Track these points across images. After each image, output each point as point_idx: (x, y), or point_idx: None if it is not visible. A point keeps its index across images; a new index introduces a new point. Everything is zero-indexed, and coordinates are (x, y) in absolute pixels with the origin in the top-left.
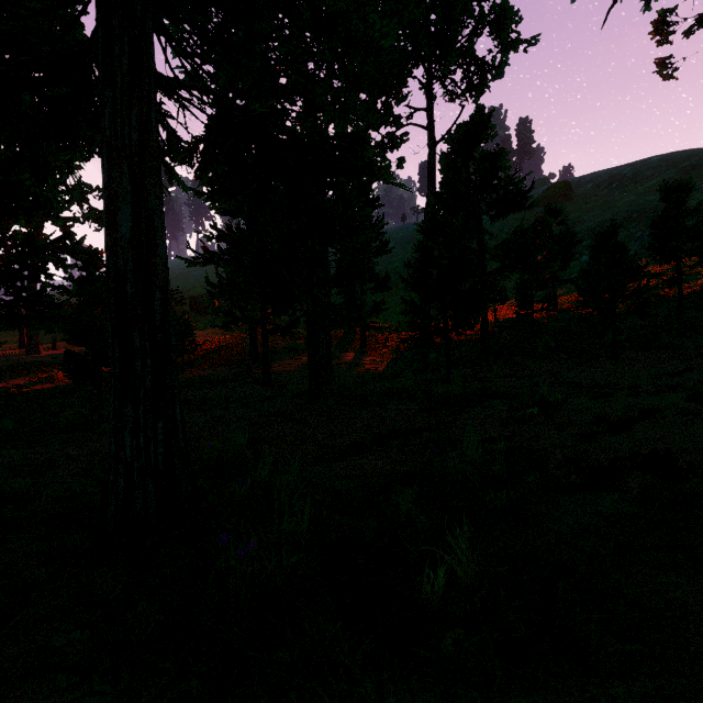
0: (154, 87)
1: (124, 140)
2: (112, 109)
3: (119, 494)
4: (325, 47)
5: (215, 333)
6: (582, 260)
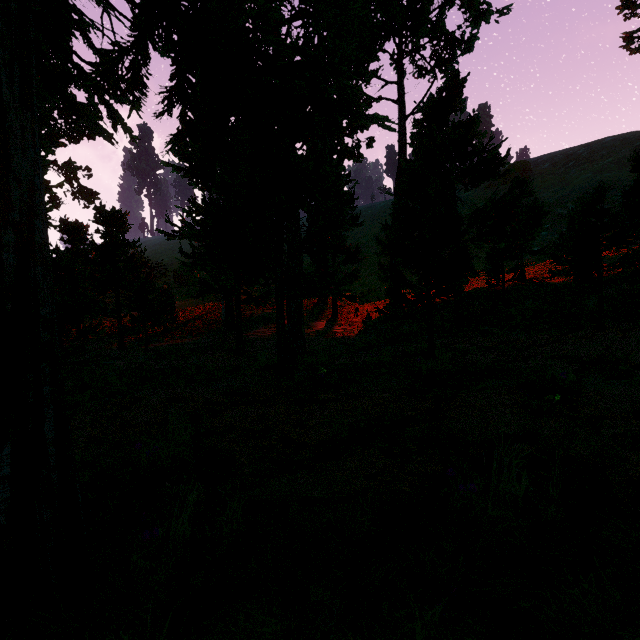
0: None
1: None
2: None
3: None
4: None
5: (196, 303)
6: (542, 234)
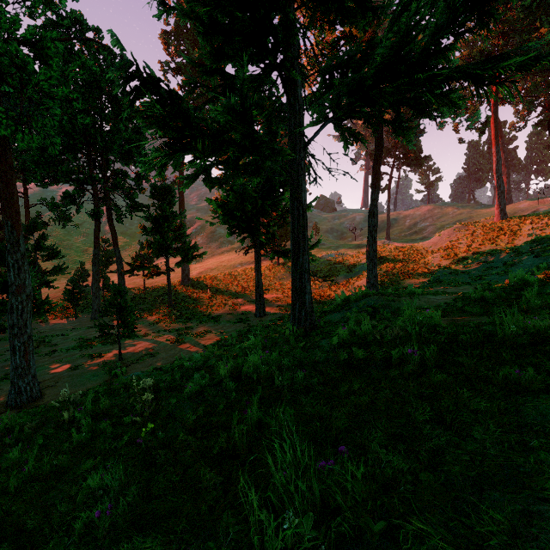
0: None
1: None
2: None
3: None
4: None
5: None
6: None
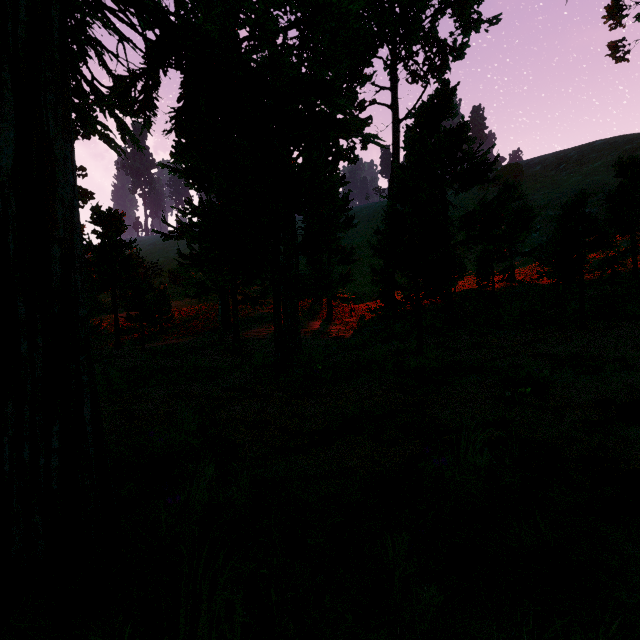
0: None
1: (6, 36)
2: None
3: None
4: None
5: (192, 303)
6: (533, 236)
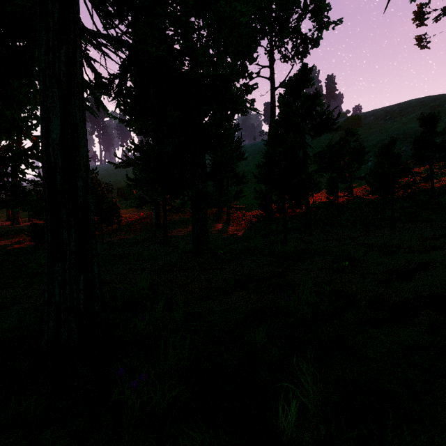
0: (78, 33)
1: (55, 70)
2: (46, 47)
3: (50, 329)
4: (203, 19)
5: (134, 211)
6: (368, 165)
